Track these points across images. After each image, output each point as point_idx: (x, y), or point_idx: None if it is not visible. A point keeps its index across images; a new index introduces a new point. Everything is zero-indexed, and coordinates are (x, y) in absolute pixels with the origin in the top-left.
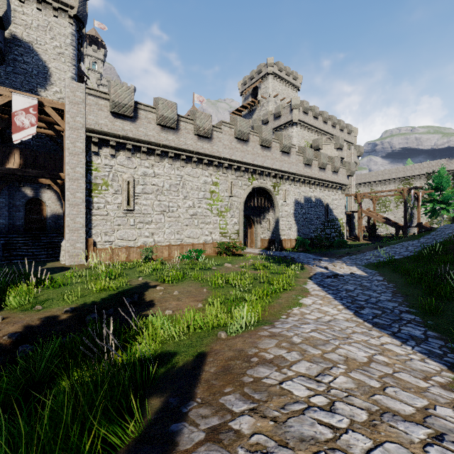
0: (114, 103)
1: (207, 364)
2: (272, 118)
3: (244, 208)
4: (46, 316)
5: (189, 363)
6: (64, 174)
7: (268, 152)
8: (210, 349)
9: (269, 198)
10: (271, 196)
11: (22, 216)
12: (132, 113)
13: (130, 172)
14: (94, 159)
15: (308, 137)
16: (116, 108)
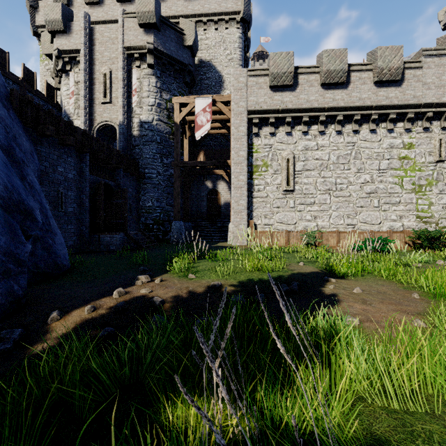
0: (273, 75)
1: None
2: None
3: None
4: (193, 287)
5: None
6: (230, 161)
7: None
8: None
9: None
10: None
11: (205, 205)
12: (291, 80)
13: (290, 149)
14: (255, 141)
15: None
16: (275, 80)
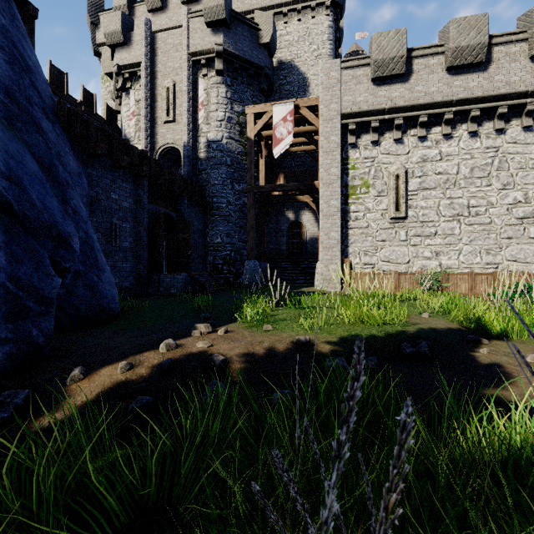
0: (376, 63)
1: None
2: None
3: None
4: (270, 341)
5: None
6: (318, 182)
7: None
8: None
9: None
10: None
11: (285, 241)
12: (403, 67)
13: (400, 161)
14: (351, 154)
15: None
16: (379, 70)
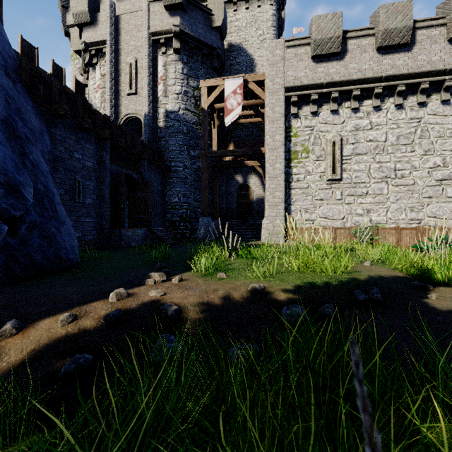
0: (316, 43)
1: None
2: None
3: None
4: (224, 289)
5: None
6: (264, 148)
7: None
8: None
9: None
10: None
11: (235, 201)
12: (339, 46)
13: (336, 130)
14: (293, 123)
15: None
16: (318, 48)
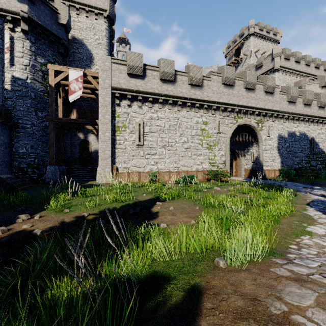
0: (129, 66)
1: (204, 316)
2: (253, 69)
3: (229, 144)
4: (68, 218)
5: (178, 303)
6: (98, 121)
7: (252, 93)
8: (206, 283)
9: (252, 134)
10: (255, 131)
11: (78, 151)
12: (142, 72)
13: (141, 117)
14: (117, 109)
15: (289, 81)
16: (131, 70)
